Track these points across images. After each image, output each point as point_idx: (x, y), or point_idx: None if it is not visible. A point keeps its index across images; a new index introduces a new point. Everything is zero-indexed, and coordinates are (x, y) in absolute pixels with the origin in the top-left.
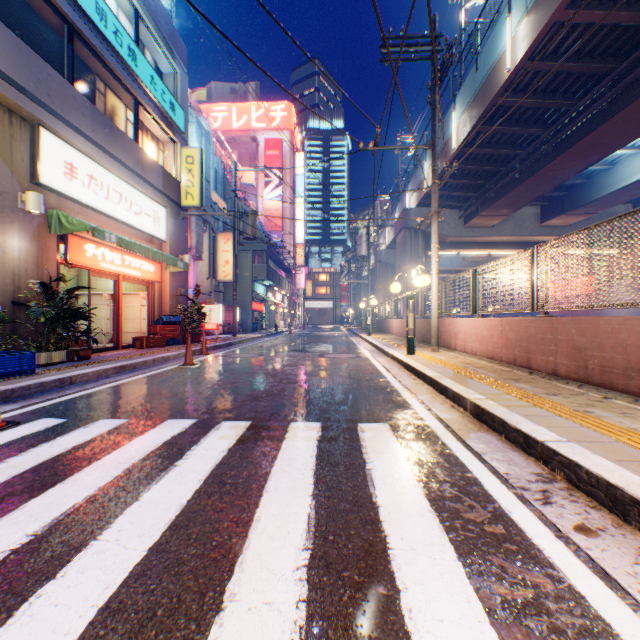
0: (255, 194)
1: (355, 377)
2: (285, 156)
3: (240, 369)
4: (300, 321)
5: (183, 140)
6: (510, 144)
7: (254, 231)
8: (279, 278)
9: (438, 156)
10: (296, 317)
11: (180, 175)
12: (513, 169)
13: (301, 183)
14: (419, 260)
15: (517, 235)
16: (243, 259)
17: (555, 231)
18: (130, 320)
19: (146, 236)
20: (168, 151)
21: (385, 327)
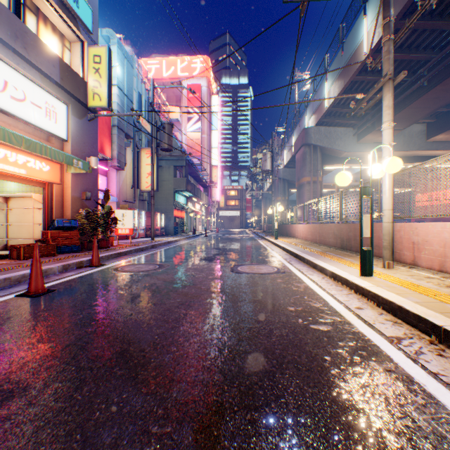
0: (180, 127)
1: (317, 354)
2: (203, 98)
3: (100, 308)
4: (215, 226)
5: (91, 40)
6: (422, 48)
7: (170, 142)
8: (197, 191)
9: (342, 71)
10: (212, 223)
11: (87, 75)
12: (420, 77)
13: (216, 119)
14: (317, 172)
15: (405, 150)
16: (166, 173)
17: (440, 146)
18: (25, 225)
19: (40, 132)
20: (75, 50)
21: (288, 231)
